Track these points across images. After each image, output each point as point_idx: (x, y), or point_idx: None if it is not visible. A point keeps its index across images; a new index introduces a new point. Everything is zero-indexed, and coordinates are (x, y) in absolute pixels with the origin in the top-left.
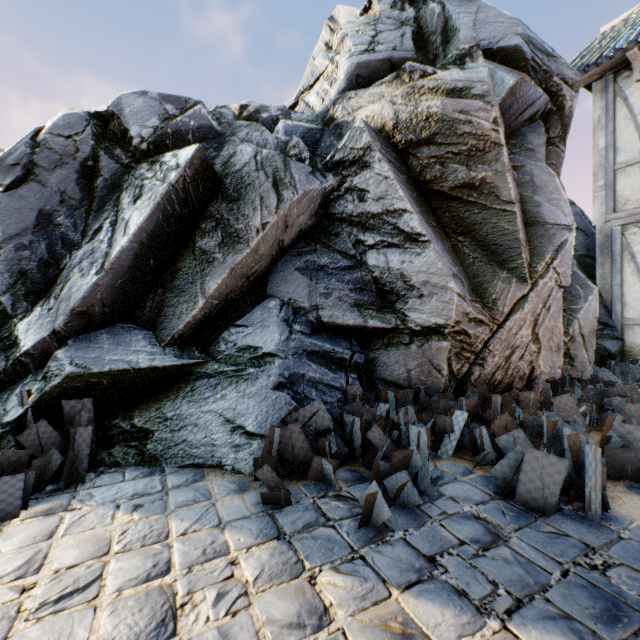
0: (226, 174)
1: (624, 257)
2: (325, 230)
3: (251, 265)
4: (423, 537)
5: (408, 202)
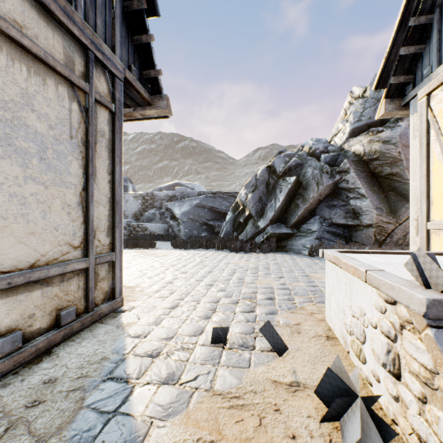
0: (303, 180)
1: None
2: (336, 192)
3: (310, 207)
4: None
5: (361, 185)
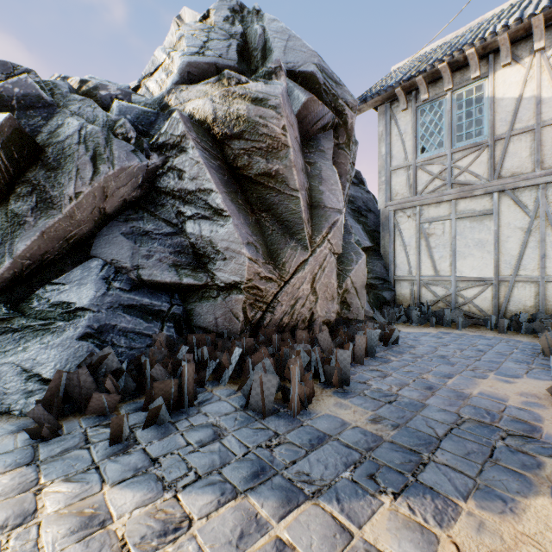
0: (49, 143)
1: (396, 233)
2: (153, 201)
3: (68, 229)
4: (160, 445)
5: (214, 184)
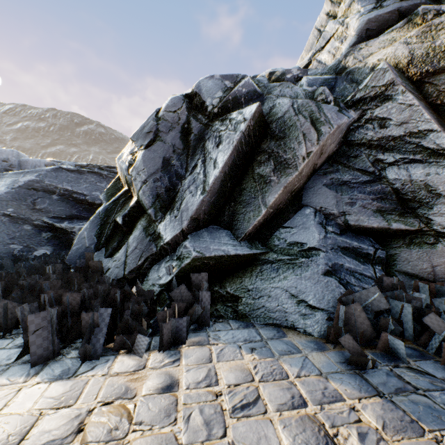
0: (270, 121)
1: None
2: (344, 154)
3: (295, 183)
4: None
5: (434, 123)
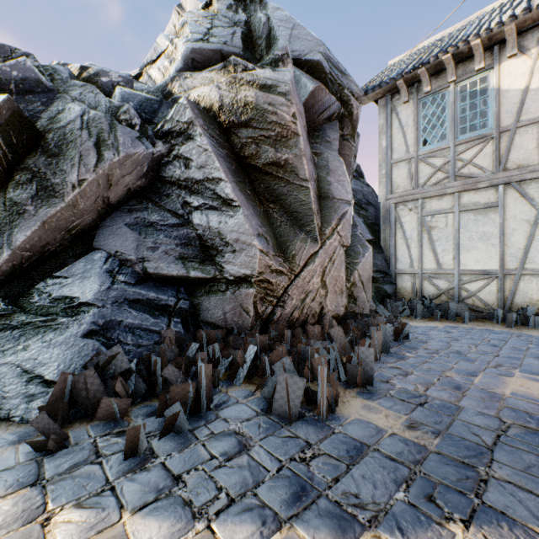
0: (50, 129)
1: (397, 226)
2: (158, 191)
3: (71, 219)
4: (181, 458)
5: (223, 172)
